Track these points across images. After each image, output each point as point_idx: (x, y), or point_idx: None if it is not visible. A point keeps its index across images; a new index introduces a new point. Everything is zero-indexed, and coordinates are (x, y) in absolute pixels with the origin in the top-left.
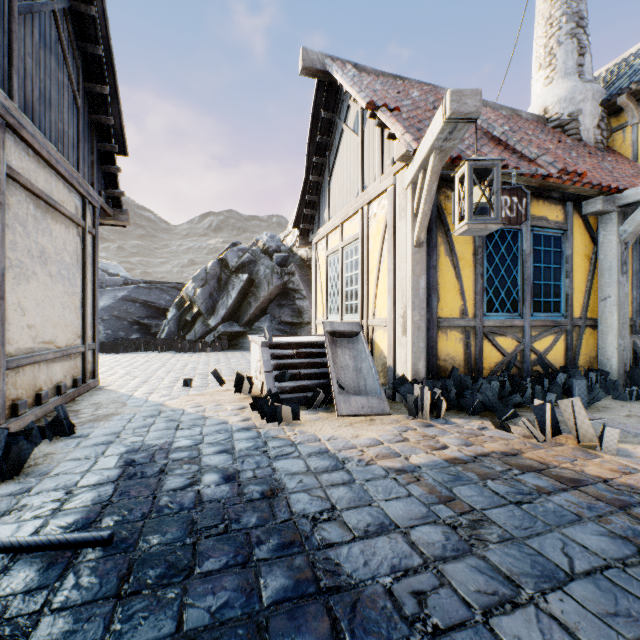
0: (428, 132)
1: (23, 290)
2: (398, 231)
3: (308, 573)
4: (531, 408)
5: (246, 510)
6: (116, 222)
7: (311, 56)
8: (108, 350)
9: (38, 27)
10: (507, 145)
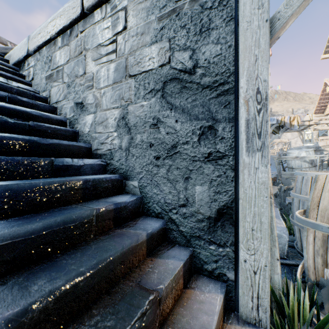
0: None
1: None
2: None
3: None
4: None
5: None
6: None
7: (2, 39)
8: None
9: None
10: None
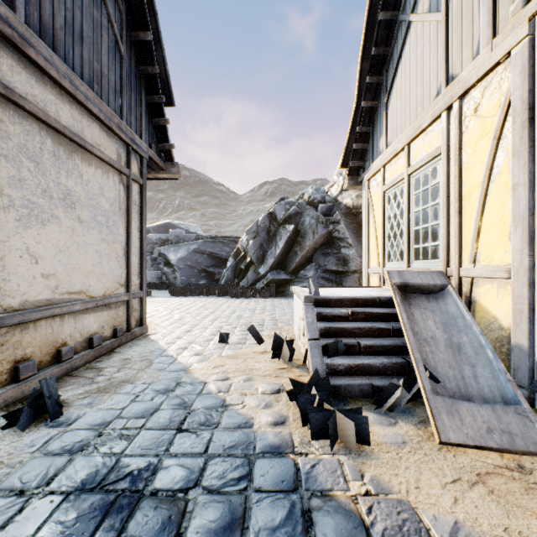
0: None
1: (34, 234)
2: None
3: None
4: None
5: None
6: (168, 175)
7: None
8: (178, 294)
9: None
10: None
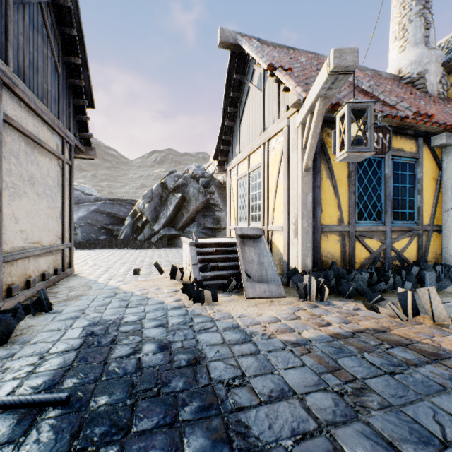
0: (315, 83)
1: (16, 205)
2: (291, 160)
3: (223, 434)
4: (393, 293)
5: (175, 375)
6: (87, 156)
7: (226, 33)
8: (83, 247)
9: (28, 14)
10: (372, 96)
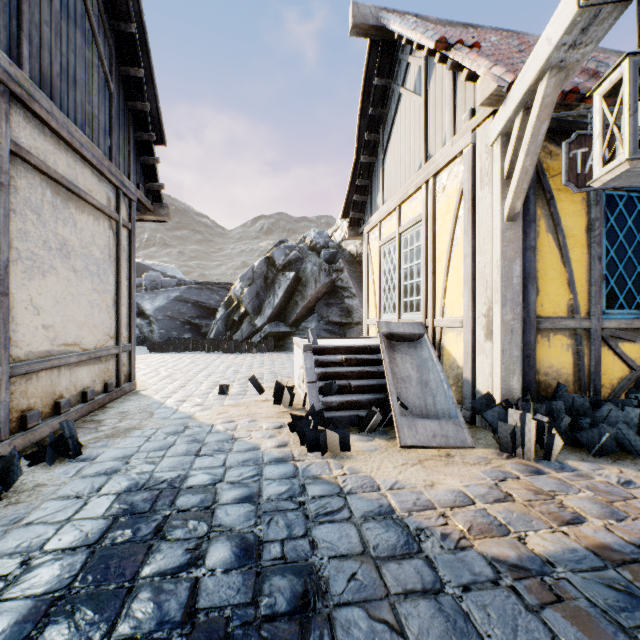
0: (539, 43)
1: (37, 286)
2: (478, 203)
3: None
4: None
5: None
6: (156, 217)
7: (362, 11)
8: (159, 350)
9: None
10: None
